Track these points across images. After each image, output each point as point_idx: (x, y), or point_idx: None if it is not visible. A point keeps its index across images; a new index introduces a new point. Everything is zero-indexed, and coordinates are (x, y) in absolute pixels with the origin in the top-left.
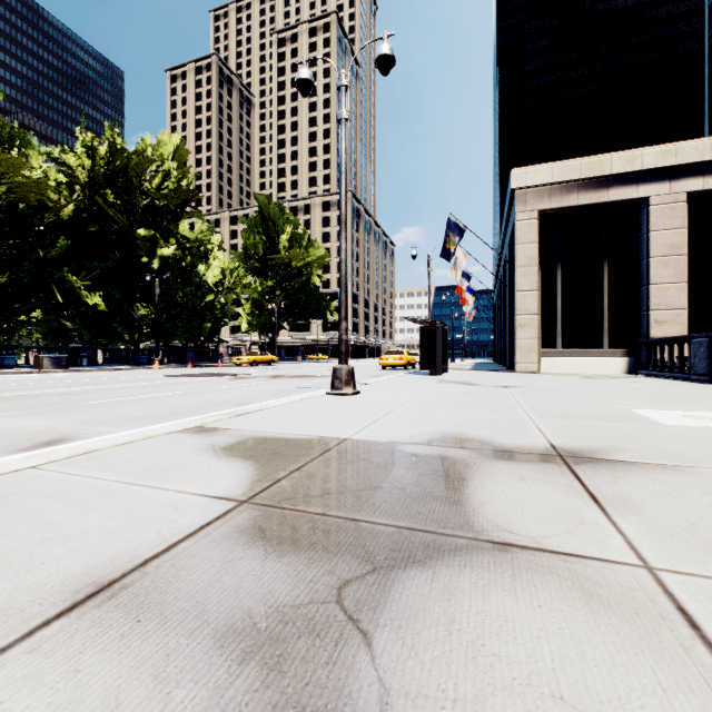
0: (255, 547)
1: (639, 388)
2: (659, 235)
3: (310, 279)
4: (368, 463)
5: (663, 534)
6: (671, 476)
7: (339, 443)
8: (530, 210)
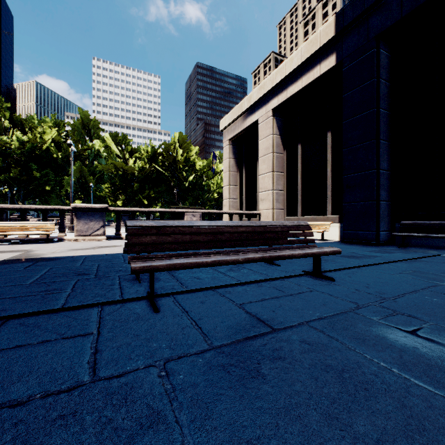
0: None
1: None
2: (262, 142)
3: None
4: None
5: None
6: None
7: None
8: (226, 141)
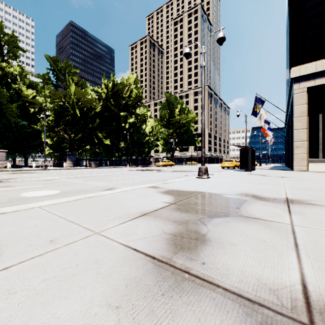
0: (178, 211)
1: None
2: None
3: (188, 128)
4: (210, 198)
5: (306, 220)
6: None
7: (201, 193)
8: (302, 88)
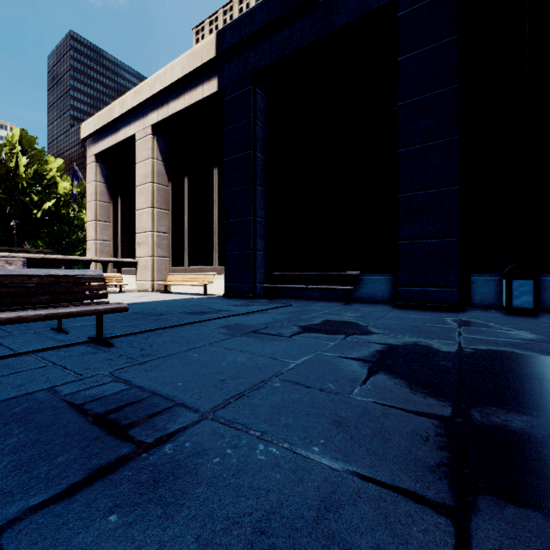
0: None
1: None
2: (139, 166)
3: None
4: None
5: None
6: None
7: None
8: (91, 155)
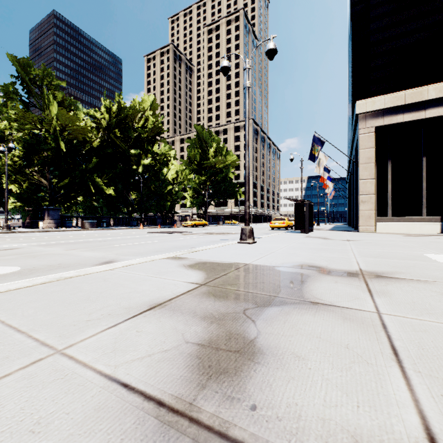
0: (210, 298)
1: (440, 242)
2: None
3: (227, 175)
4: (259, 273)
5: (395, 304)
6: (420, 285)
7: (244, 265)
8: (369, 127)
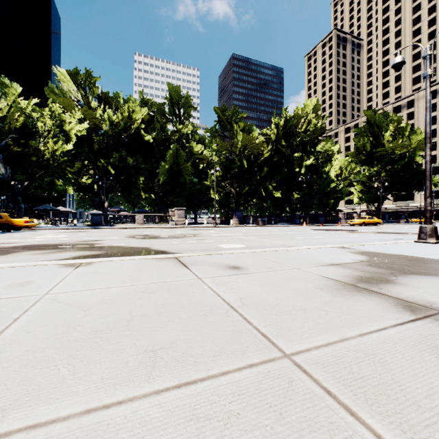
0: (369, 266)
1: None
2: None
3: (412, 161)
4: (420, 262)
5: None
6: None
7: (409, 257)
8: None
